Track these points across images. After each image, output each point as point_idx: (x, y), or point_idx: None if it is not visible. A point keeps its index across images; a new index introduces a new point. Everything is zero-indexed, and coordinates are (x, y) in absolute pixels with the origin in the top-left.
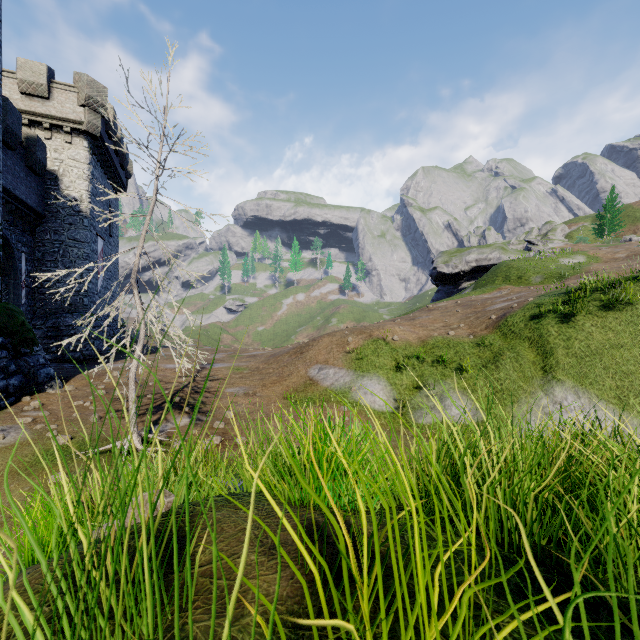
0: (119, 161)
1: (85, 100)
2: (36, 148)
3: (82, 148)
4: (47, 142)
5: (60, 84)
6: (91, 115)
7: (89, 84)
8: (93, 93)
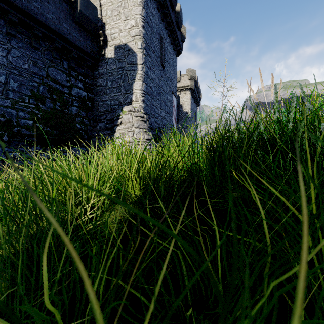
0: (198, 95)
1: (190, 77)
2: (178, 98)
3: (188, 94)
4: (179, 95)
5: (183, 75)
6: (191, 82)
7: (191, 71)
8: (192, 74)
